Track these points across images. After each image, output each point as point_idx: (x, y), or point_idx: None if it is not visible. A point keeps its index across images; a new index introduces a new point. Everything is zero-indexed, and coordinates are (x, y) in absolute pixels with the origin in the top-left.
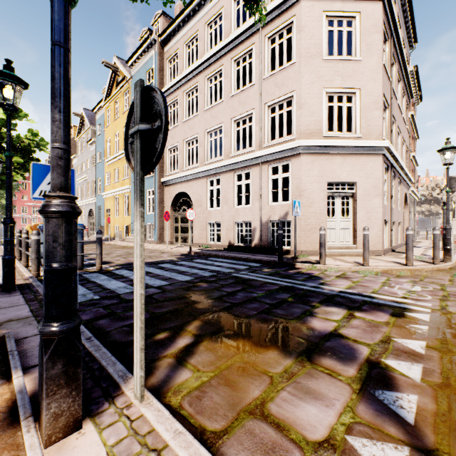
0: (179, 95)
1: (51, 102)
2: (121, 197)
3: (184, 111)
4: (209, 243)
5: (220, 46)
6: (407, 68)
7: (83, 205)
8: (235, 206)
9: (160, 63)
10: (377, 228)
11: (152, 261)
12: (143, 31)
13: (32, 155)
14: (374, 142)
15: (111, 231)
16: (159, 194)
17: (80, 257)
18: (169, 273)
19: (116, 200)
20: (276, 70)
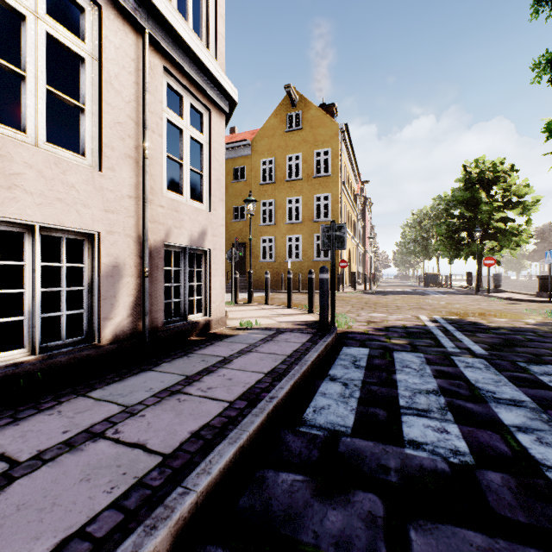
0: None
1: None
2: None
3: None
4: None
5: None
6: None
7: None
8: None
9: None
10: None
11: None
12: None
13: None
14: None
15: None
16: None
17: None
18: None
19: None
20: None
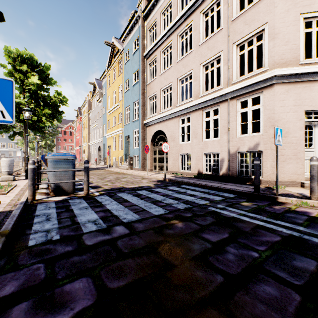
0: (156, 55)
1: None
2: (117, 137)
3: (160, 66)
4: (181, 171)
5: (190, 4)
6: None
7: (95, 143)
8: (203, 139)
9: (143, 33)
10: None
11: (133, 186)
12: (131, 14)
13: (58, 109)
14: None
15: (111, 161)
16: (142, 133)
17: (72, 183)
18: (144, 203)
19: (114, 139)
20: (246, 9)
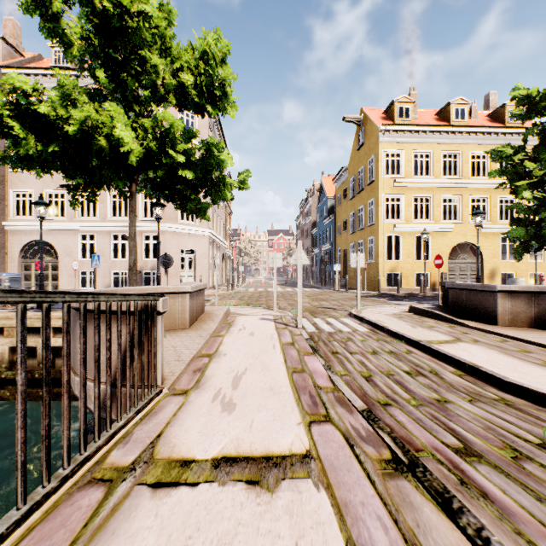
0: None
1: (159, 259)
2: None
3: None
4: (82, 289)
5: None
6: (225, 171)
7: None
8: (112, 259)
9: None
10: (207, 275)
11: None
12: None
13: None
14: (205, 230)
15: None
16: (0, 239)
17: None
18: None
19: None
20: None
